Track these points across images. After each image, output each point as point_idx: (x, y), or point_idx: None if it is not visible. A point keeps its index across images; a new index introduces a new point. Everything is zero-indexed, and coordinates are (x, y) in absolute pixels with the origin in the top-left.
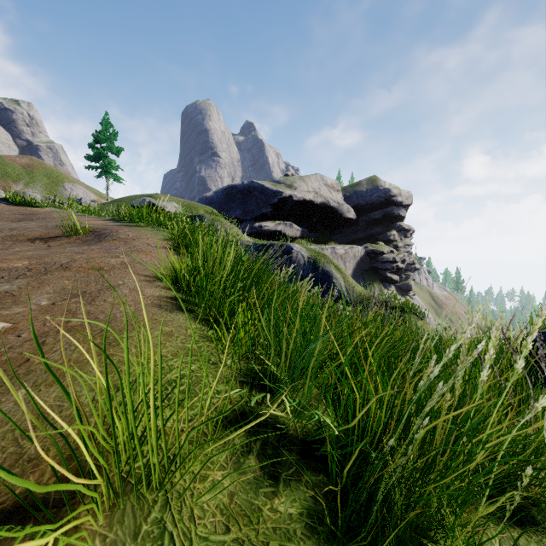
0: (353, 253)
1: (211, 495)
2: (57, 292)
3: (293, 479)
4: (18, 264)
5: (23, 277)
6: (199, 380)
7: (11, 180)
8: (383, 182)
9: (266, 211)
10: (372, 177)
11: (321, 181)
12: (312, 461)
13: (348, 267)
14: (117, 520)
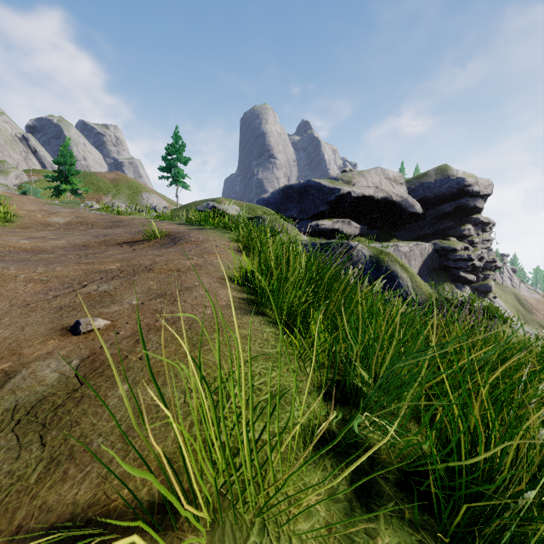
0: (419, 251)
1: (307, 523)
2: (144, 292)
3: (395, 516)
4: (112, 267)
5: (117, 278)
6: (281, 388)
7: (102, 193)
8: (455, 170)
9: (323, 209)
10: (441, 167)
11: (382, 174)
12: (412, 495)
13: (413, 266)
14: (217, 538)
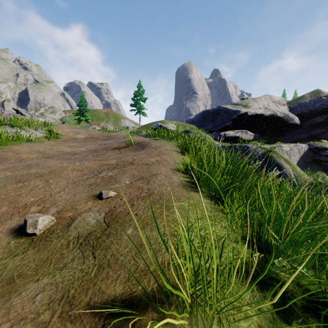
0: (297, 149)
1: (245, 322)
2: (131, 176)
3: None
4: (112, 162)
5: (116, 168)
6: (219, 237)
7: (100, 121)
8: (326, 93)
9: (228, 124)
10: (315, 91)
11: (269, 99)
12: (314, 316)
13: (293, 160)
14: (194, 323)
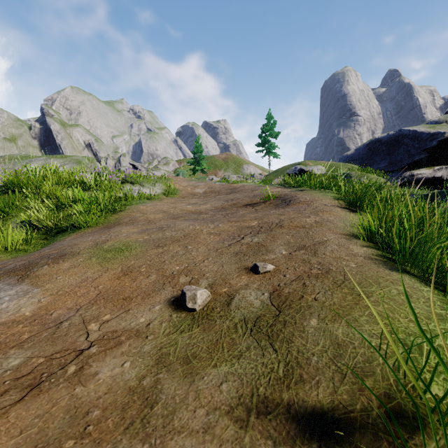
0: None
1: None
2: (286, 244)
3: None
4: (253, 224)
5: (261, 233)
6: None
7: (218, 169)
8: None
9: (419, 157)
10: None
11: None
12: None
13: None
14: None
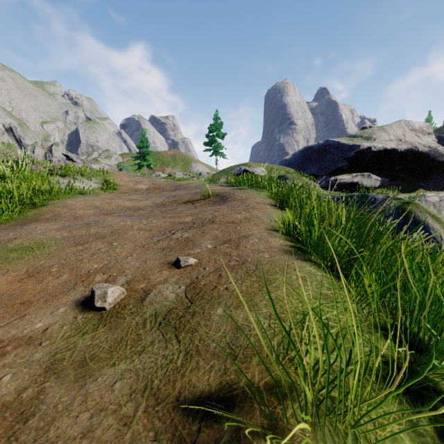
0: None
1: None
2: (214, 239)
3: None
4: (187, 220)
5: (192, 228)
6: (344, 325)
7: (165, 166)
8: None
9: (342, 165)
10: None
11: (405, 127)
12: None
13: (443, 216)
14: (319, 437)
